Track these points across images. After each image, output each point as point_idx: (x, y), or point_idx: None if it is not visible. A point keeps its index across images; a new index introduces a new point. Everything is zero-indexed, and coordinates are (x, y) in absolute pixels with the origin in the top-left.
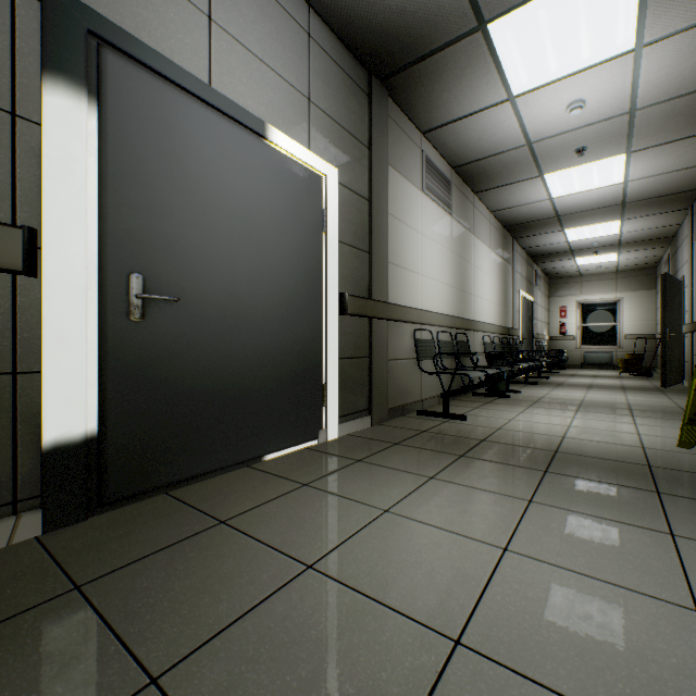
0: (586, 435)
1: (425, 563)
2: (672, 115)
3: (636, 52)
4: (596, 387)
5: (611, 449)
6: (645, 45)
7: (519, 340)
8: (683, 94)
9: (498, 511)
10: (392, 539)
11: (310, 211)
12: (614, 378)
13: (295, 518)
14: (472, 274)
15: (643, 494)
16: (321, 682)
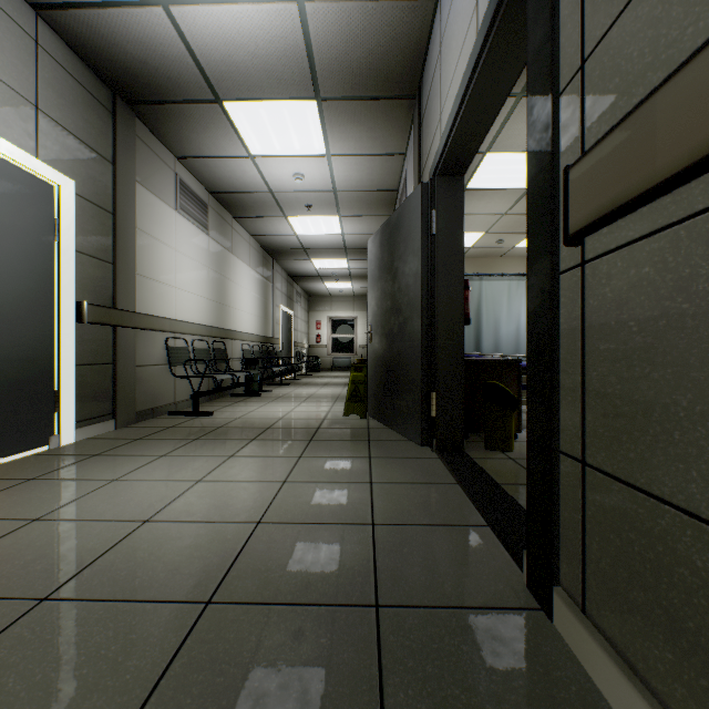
0: (297, 416)
1: (139, 498)
2: (359, 201)
3: (329, 157)
4: (330, 385)
5: (305, 422)
6: (332, 155)
7: (280, 348)
8: (361, 190)
9: (206, 465)
10: (115, 493)
11: (39, 219)
12: (347, 378)
13: (20, 500)
14: (232, 289)
15: (302, 442)
16: (44, 557)
